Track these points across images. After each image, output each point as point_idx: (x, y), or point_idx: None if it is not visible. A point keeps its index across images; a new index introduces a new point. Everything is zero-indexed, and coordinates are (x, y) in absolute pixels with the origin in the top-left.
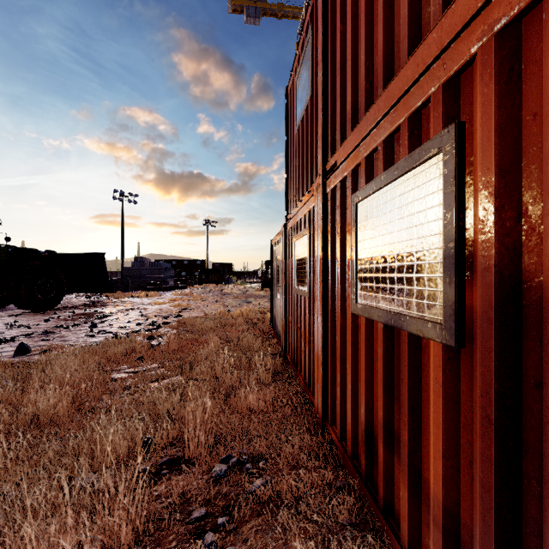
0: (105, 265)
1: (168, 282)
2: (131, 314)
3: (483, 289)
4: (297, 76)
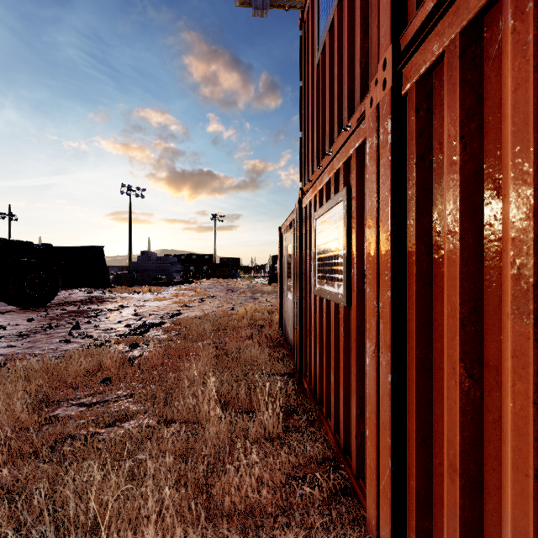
0: (103, 259)
1: (174, 277)
2: (125, 312)
3: None
4: None
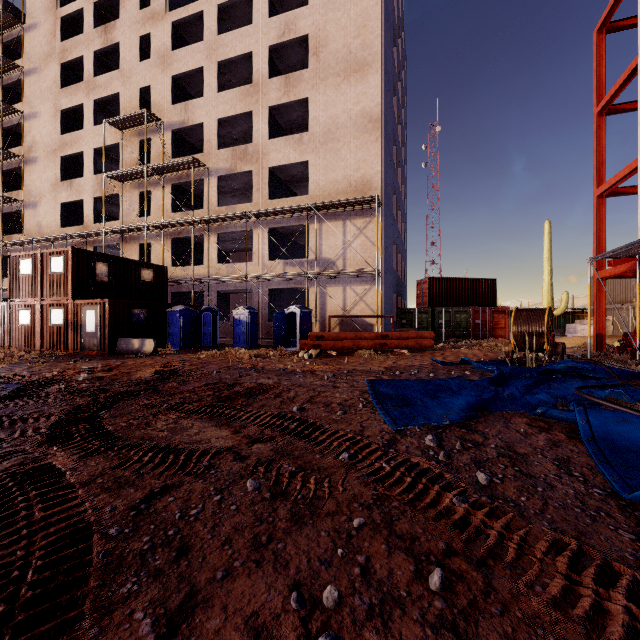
0: None
1: None
2: None
3: (66, 321)
4: (21, 259)
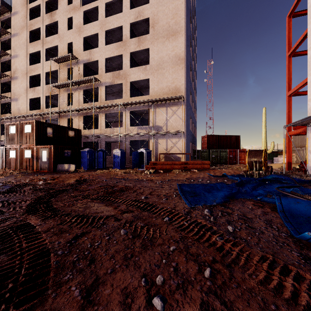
0: None
1: None
2: None
3: (32, 156)
4: (10, 126)
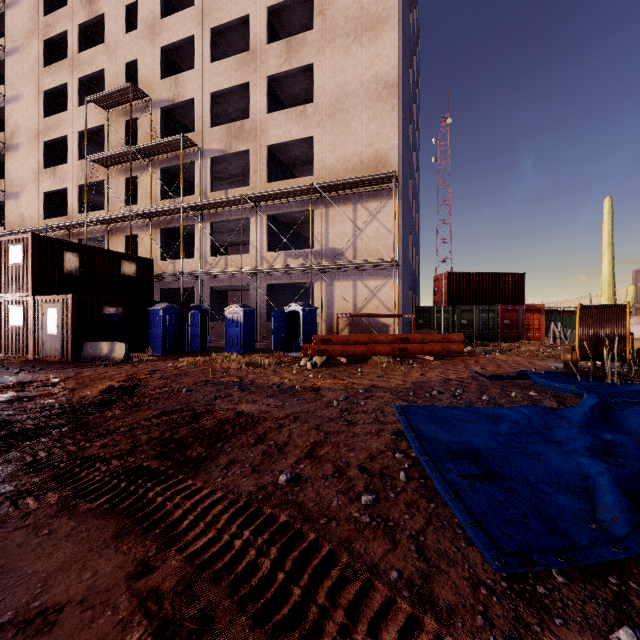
0: None
1: None
2: None
3: (26, 321)
4: None
